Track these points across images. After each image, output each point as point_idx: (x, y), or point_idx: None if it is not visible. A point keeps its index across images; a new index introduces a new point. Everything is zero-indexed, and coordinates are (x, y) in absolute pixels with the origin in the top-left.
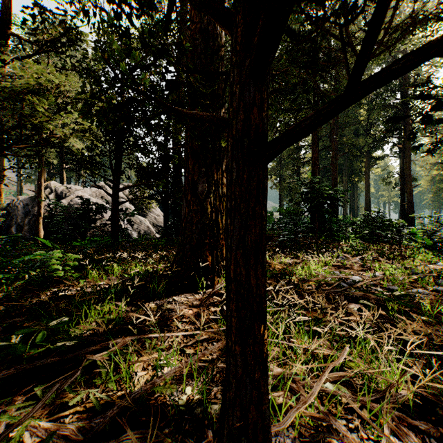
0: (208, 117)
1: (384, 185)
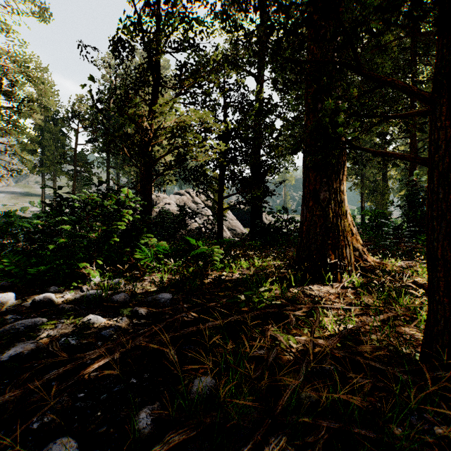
0: (400, 156)
1: None
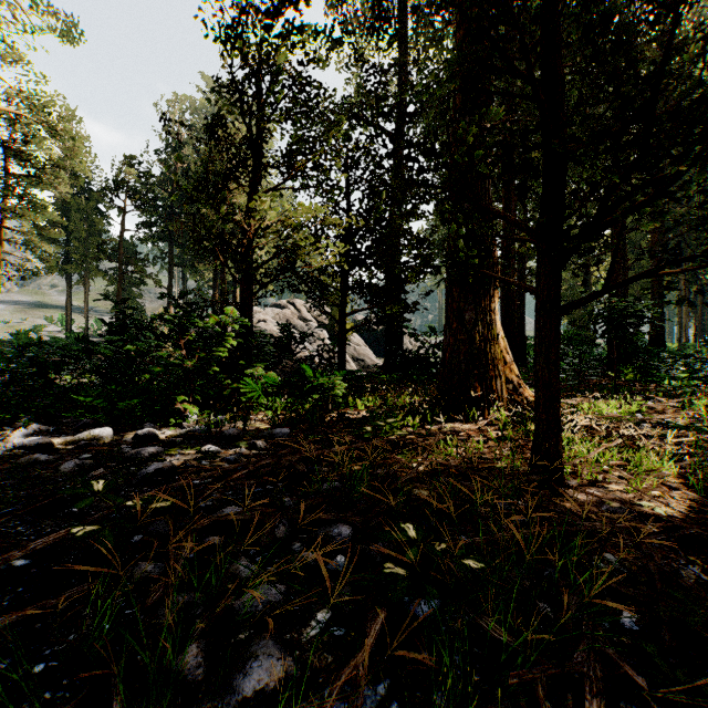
0: (517, 284)
1: None
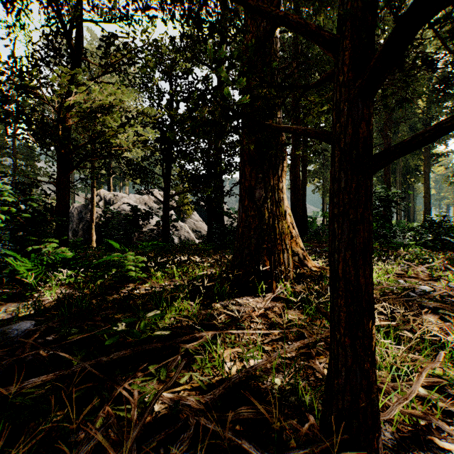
0: (303, 130)
1: (448, 185)
